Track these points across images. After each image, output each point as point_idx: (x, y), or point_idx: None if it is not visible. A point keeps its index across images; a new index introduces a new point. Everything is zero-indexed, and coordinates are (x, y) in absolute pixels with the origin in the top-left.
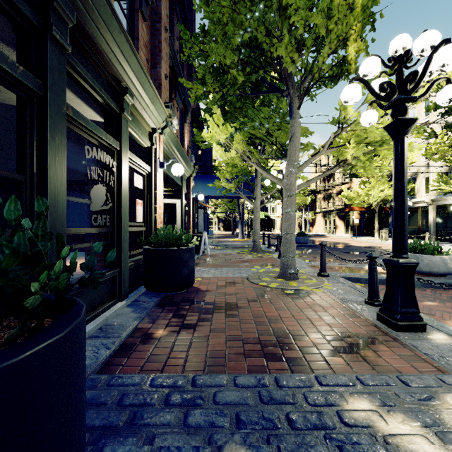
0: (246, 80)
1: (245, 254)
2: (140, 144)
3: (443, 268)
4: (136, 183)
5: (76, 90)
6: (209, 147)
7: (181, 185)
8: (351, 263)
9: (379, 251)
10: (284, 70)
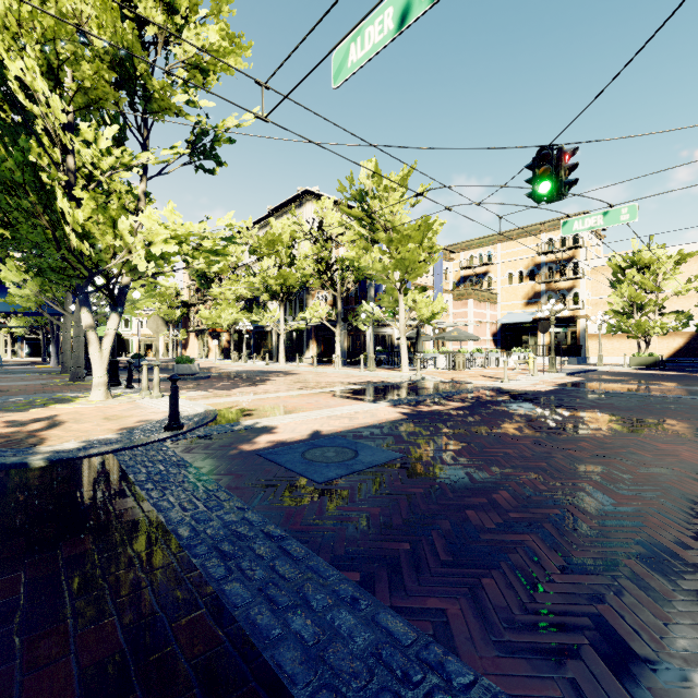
0: None
1: (50, 376)
2: None
3: (190, 371)
4: None
5: None
6: None
7: None
8: None
9: (207, 369)
10: None
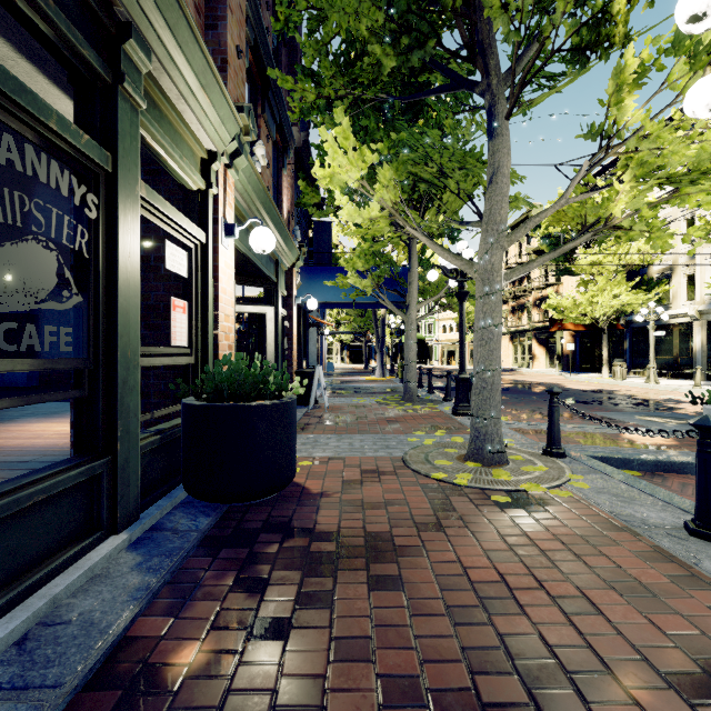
0: (399, 65)
1: (391, 406)
2: (181, 183)
3: None
4: (171, 264)
5: (7, 28)
6: (326, 215)
7: (275, 280)
8: (585, 422)
9: (621, 398)
10: (481, 33)
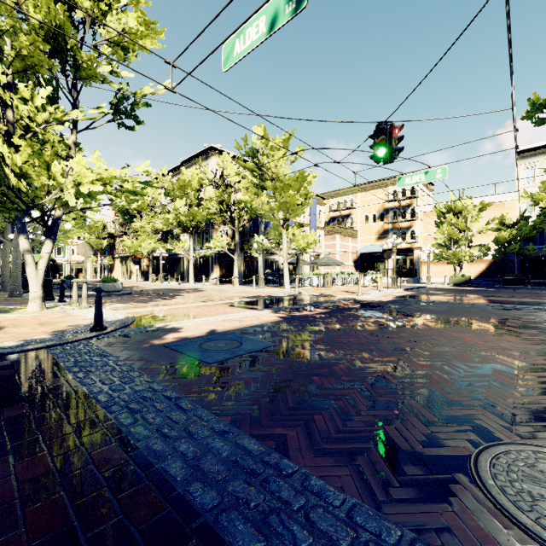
0: None
1: None
2: None
3: (114, 288)
4: None
5: None
6: None
7: None
8: None
9: (129, 288)
10: None
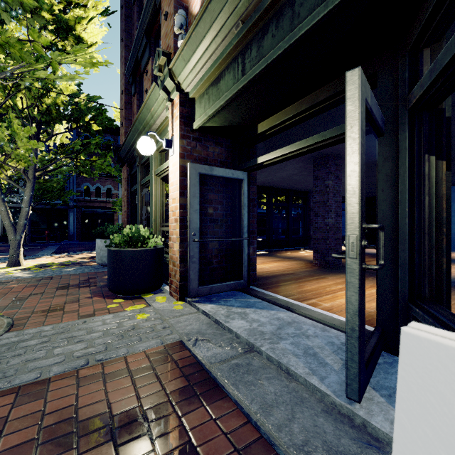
0: None
1: None
2: None
3: None
4: None
5: None
6: None
7: None
8: None
9: None
10: None
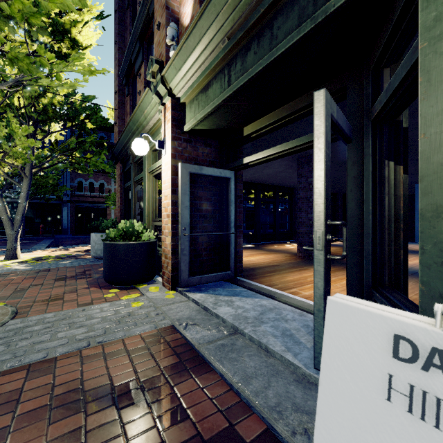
0: None
1: None
2: None
3: None
4: None
5: None
6: None
7: None
8: None
9: None
10: None
